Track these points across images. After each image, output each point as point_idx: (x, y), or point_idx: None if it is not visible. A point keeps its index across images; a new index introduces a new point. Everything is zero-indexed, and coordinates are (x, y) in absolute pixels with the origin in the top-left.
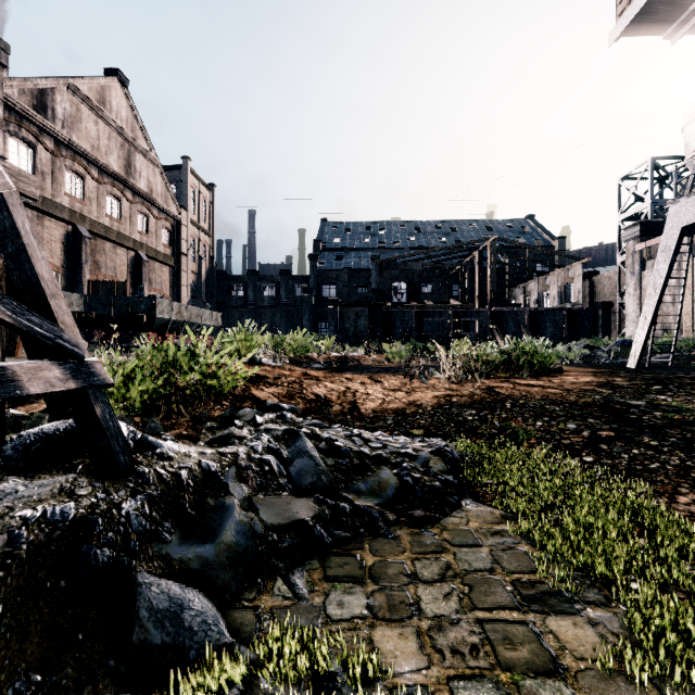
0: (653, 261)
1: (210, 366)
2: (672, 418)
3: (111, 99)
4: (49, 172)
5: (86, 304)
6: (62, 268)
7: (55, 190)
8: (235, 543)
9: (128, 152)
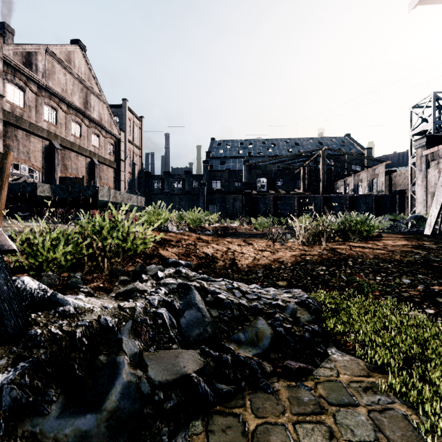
0: (435, 162)
1: (124, 233)
2: None
3: (74, 59)
4: (34, 106)
5: (52, 191)
6: (42, 169)
7: (38, 118)
8: (118, 409)
9: (86, 94)
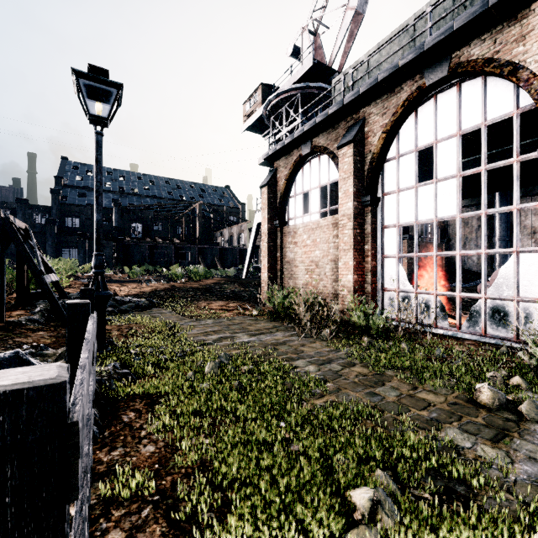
0: None
1: None
2: (221, 290)
3: None
4: None
5: None
6: None
7: None
8: None
9: None
